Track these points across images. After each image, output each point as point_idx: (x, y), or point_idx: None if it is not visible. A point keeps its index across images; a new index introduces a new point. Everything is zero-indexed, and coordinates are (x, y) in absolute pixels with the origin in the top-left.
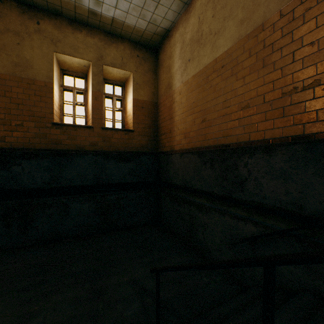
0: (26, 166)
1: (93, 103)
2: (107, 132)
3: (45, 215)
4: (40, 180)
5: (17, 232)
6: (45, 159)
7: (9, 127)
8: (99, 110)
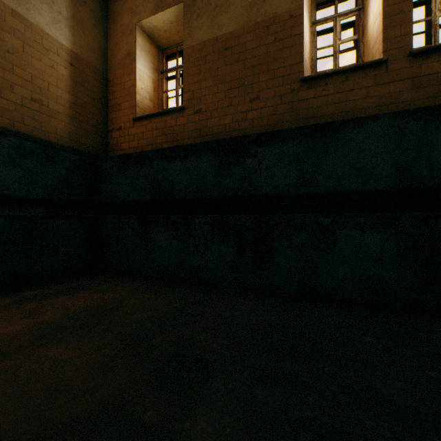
0: (262, 158)
1: (386, 4)
2: (426, 62)
3: (290, 245)
4: (282, 182)
5: (251, 266)
6: (291, 142)
7: (242, 106)
8: (403, 15)
